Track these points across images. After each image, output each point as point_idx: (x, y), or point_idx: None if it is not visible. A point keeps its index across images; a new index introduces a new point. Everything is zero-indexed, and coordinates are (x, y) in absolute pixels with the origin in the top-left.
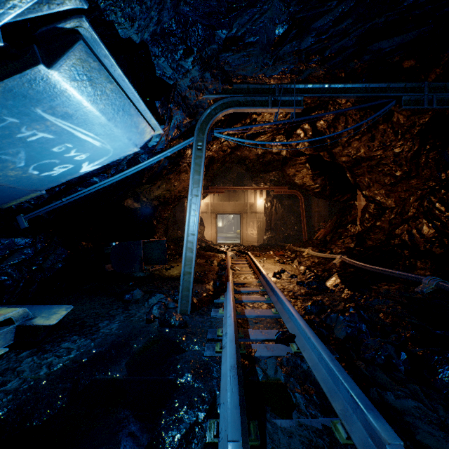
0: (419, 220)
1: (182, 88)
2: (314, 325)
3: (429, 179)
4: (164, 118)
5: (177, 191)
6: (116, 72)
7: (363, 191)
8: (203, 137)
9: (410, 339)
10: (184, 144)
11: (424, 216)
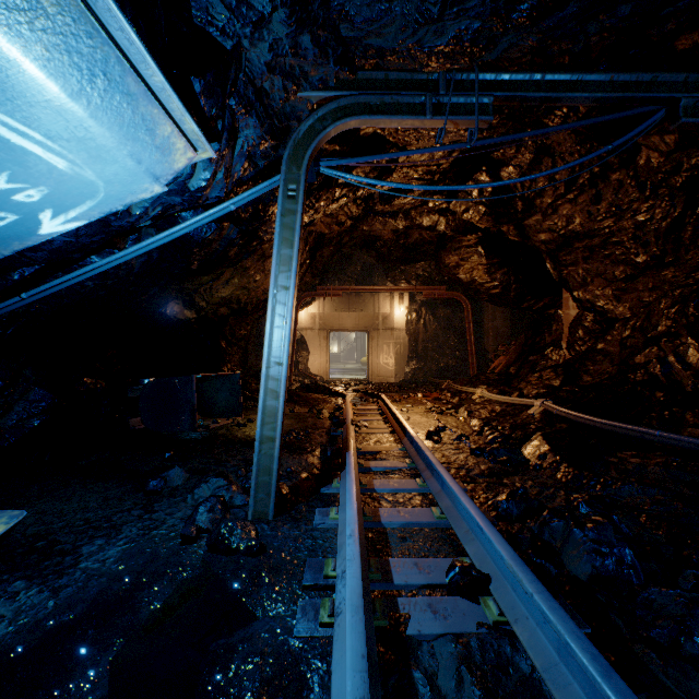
0: (679, 339)
1: (255, 68)
2: (528, 554)
3: (697, 267)
4: (217, 126)
5: (261, 291)
6: None
7: (575, 292)
8: (299, 173)
9: None
10: (263, 188)
11: (689, 332)
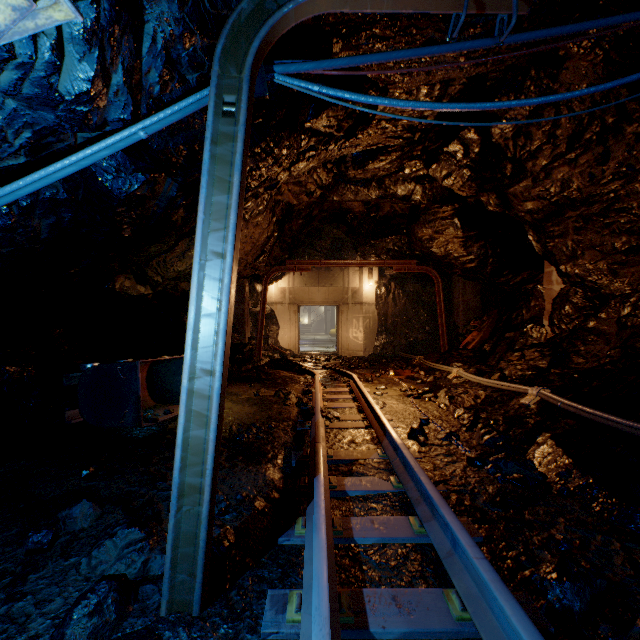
0: None
1: None
2: None
3: None
4: None
5: None
6: None
7: (561, 266)
8: (241, 77)
9: None
10: (188, 104)
11: None
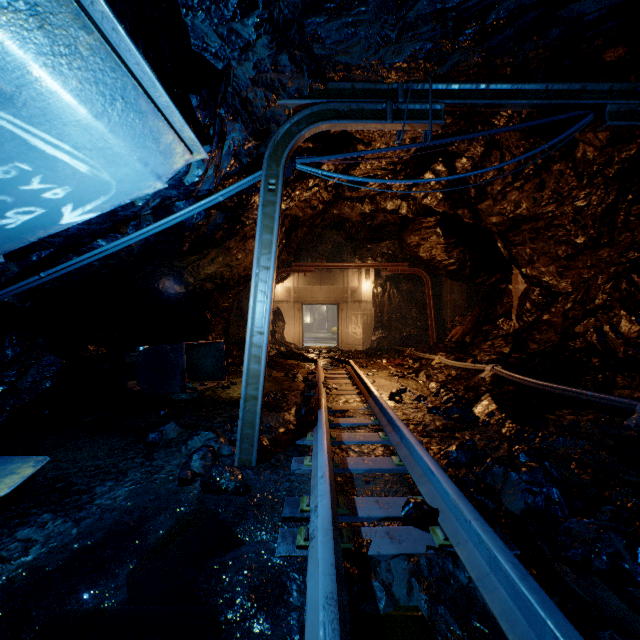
0: (613, 311)
1: (241, 82)
2: (471, 492)
3: (629, 247)
4: (209, 132)
5: (243, 268)
6: (95, 7)
7: (523, 269)
8: (278, 169)
9: (635, 513)
10: (247, 182)
11: (621, 305)
